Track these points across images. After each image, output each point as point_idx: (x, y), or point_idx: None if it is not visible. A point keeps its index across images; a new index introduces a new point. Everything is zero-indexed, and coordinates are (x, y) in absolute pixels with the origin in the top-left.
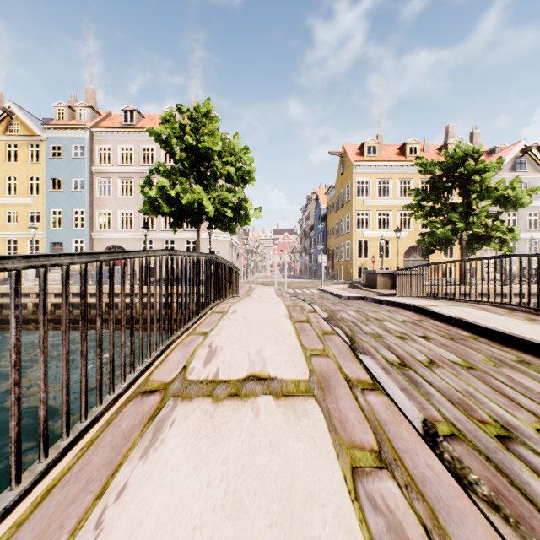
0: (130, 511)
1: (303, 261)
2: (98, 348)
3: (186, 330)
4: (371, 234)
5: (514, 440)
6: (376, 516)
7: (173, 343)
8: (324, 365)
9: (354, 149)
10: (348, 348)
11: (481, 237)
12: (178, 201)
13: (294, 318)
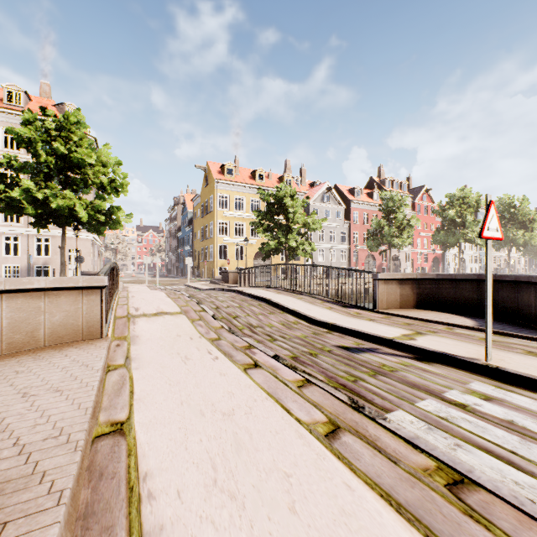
0: (140, 329)
1: (170, 260)
2: (107, 300)
3: (114, 303)
4: (230, 240)
5: (237, 317)
6: (196, 324)
7: (113, 308)
8: (186, 308)
9: (217, 167)
10: (197, 304)
11: (295, 248)
12: (45, 203)
13: (171, 297)
